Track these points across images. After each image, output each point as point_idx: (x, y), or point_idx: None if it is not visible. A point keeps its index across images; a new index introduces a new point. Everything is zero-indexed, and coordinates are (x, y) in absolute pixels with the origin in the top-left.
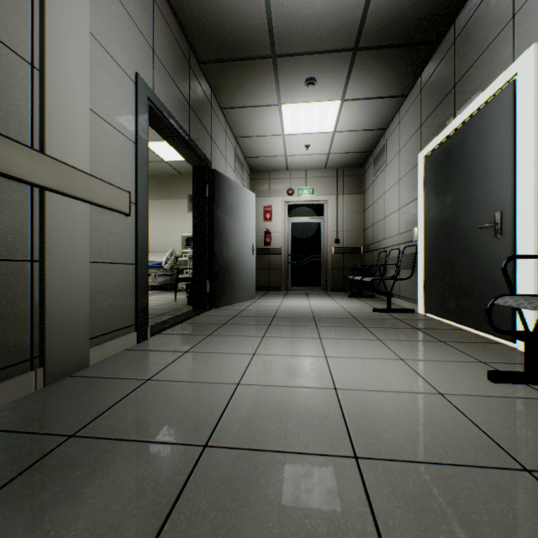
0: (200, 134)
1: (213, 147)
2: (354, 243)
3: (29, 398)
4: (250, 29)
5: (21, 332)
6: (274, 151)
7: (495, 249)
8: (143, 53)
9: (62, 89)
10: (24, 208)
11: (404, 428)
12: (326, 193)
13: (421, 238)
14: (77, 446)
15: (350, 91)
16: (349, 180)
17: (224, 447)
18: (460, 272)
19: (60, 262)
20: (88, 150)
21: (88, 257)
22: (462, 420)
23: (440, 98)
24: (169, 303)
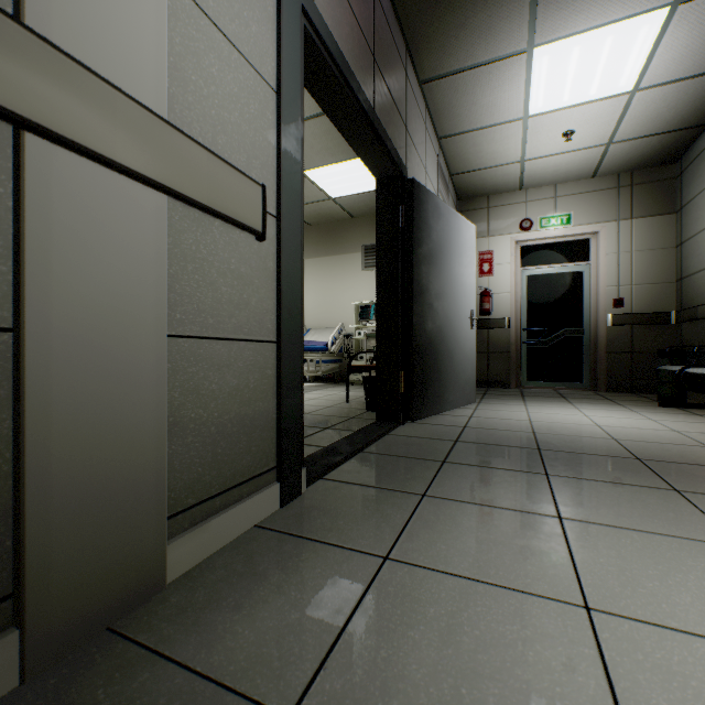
0: (390, 116)
1: (408, 145)
2: (654, 305)
3: None
4: None
5: None
6: (502, 155)
7: None
8: None
9: None
10: None
11: None
12: (595, 220)
13: None
14: None
15: None
16: (643, 191)
17: None
18: None
19: (78, 334)
20: (163, 64)
21: (163, 324)
22: None
23: None
24: (337, 406)
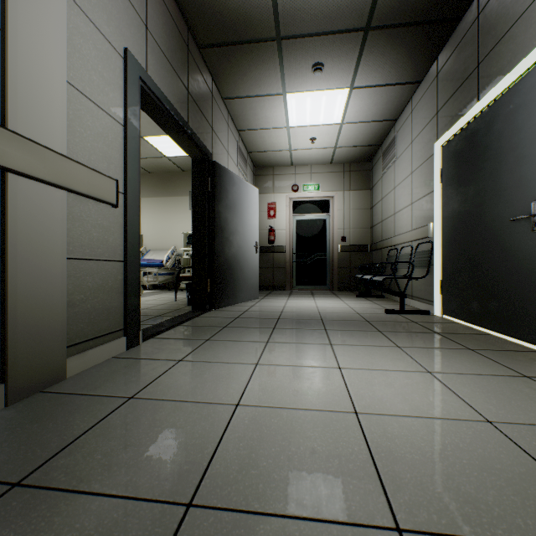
0: (200, 123)
1: (214, 139)
2: (361, 241)
3: None
4: (252, 7)
5: None
6: (278, 145)
7: (531, 244)
8: (134, 27)
9: (30, 54)
10: None
11: (456, 477)
12: (332, 189)
13: (438, 234)
14: (18, 503)
15: (360, 77)
16: (356, 175)
17: (214, 508)
18: (485, 271)
19: (28, 258)
20: (65, 128)
21: (65, 253)
22: (530, 465)
23: (461, 81)
24: (168, 303)
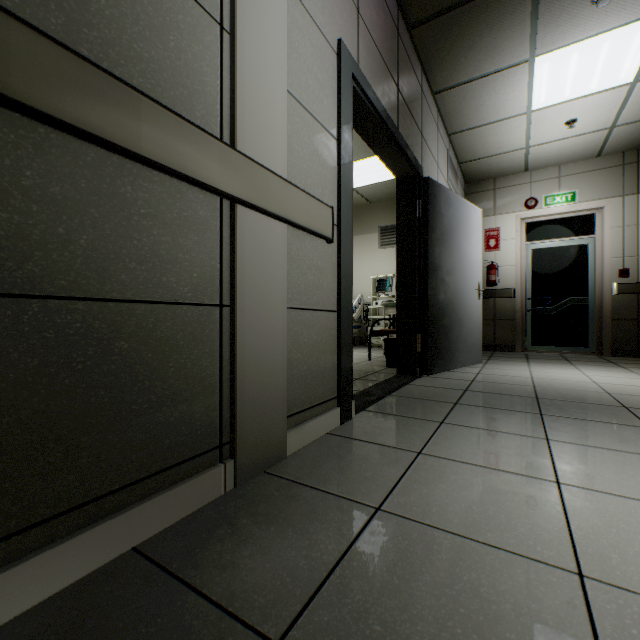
0: (409, 129)
1: (423, 148)
2: None
3: (217, 508)
4: None
5: (208, 407)
6: (507, 144)
7: None
8: (346, 13)
9: (255, 58)
10: (212, 229)
11: None
12: (600, 196)
13: None
14: None
15: None
16: None
17: None
18: None
19: (253, 308)
20: (285, 146)
21: (285, 301)
22: None
23: None
24: (362, 363)
